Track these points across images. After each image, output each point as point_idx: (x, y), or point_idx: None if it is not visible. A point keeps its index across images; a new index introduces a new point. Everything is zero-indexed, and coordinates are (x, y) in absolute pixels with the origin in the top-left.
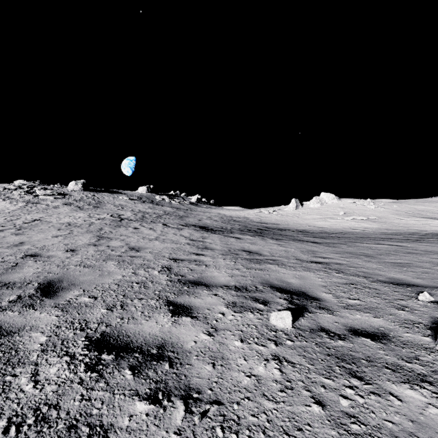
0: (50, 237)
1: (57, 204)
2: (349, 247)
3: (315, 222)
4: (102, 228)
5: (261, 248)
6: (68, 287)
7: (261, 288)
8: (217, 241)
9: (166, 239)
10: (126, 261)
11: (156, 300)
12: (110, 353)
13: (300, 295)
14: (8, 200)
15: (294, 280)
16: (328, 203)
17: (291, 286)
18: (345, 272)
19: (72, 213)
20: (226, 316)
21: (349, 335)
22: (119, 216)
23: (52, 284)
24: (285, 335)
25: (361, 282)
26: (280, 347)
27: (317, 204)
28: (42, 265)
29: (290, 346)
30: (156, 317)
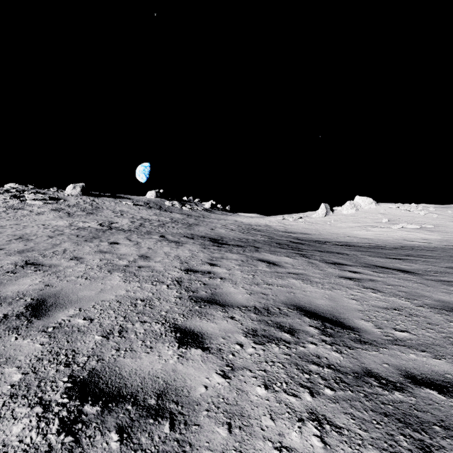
0: None
1: (44, 210)
2: None
3: (353, 232)
4: (62, 243)
5: (335, 298)
6: None
7: None
8: (237, 271)
9: (145, 267)
10: None
11: None
12: None
13: None
14: None
15: None
16: (364, 209)
17: None
18: None
19: (52, 220)
20: None
21: None
22: (109, 224)
23: None
24: None
25: None
26: None
27: (351, 209)
28: None
29: None
30: None
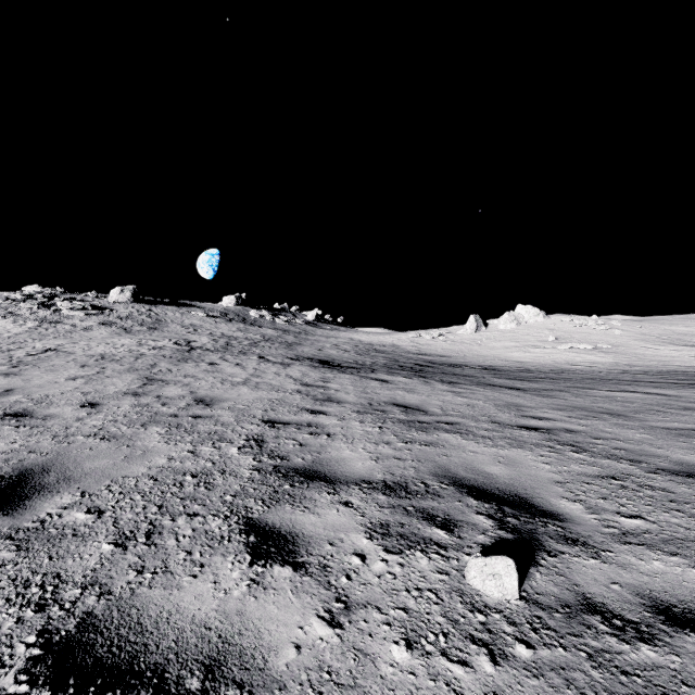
0: (63, 379)
1: (90, 325)
2: (576, 397)
3: (508, 353)
4: (157, 363)
5: (426, 400)
6: (54, 484)
7: (437, 487)
8: (349, 386)
9: (262, 382)
10: (183, 425)
11: (223, 519)
12: (81, 692)
13: (516, 505)
14: (11, 317)
15: (498, 469)
16: (528, 322)
17: (495, 482)
18: (589, 450)
19: (111, 338)
20: (368, 563)
21: (659, 626)
22: (188, 344)
23: (26, 478)
24: (507, 623)
25: (629, 474)
26: (505, 668)
27: (510, 323)
28: (26, 436)
29: (528, 665)
30: (216, 568)
